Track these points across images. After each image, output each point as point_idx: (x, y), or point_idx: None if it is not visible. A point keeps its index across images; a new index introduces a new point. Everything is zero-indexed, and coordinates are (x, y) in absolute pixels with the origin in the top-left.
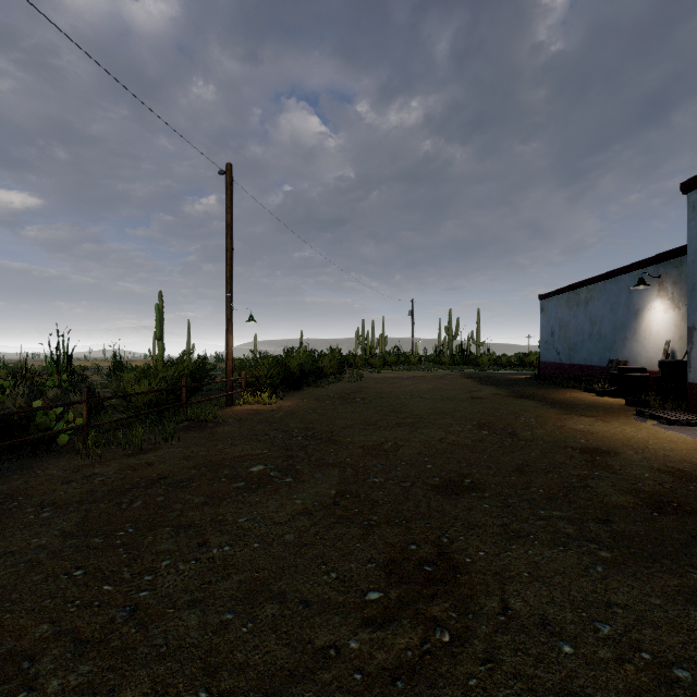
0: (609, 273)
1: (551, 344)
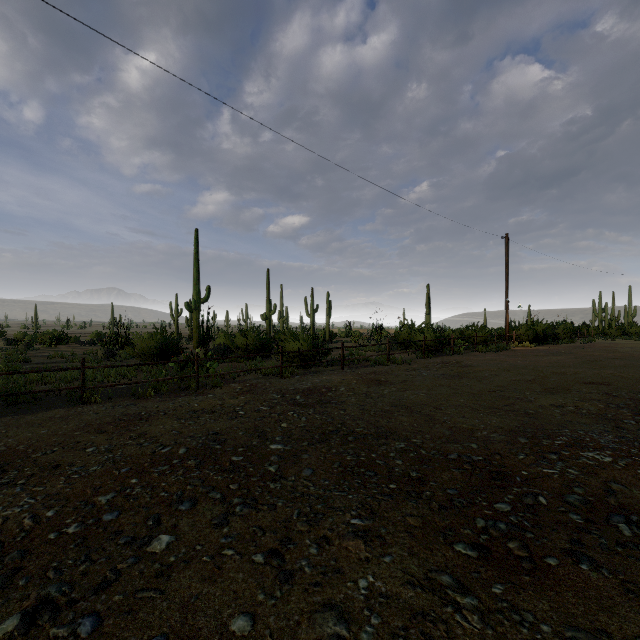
0: None
1: None
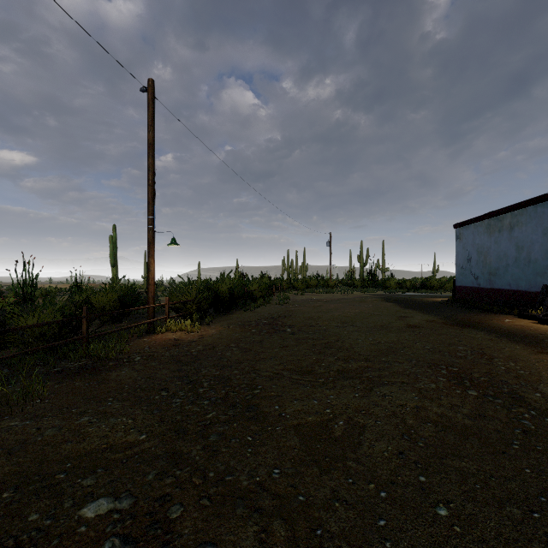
0: (542, 197)
1: (468, 269)
